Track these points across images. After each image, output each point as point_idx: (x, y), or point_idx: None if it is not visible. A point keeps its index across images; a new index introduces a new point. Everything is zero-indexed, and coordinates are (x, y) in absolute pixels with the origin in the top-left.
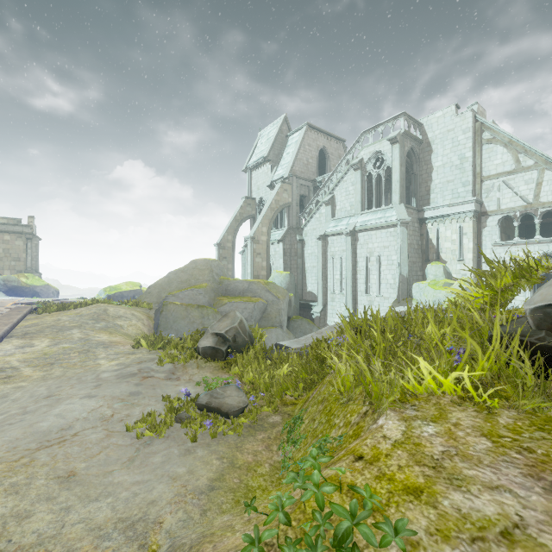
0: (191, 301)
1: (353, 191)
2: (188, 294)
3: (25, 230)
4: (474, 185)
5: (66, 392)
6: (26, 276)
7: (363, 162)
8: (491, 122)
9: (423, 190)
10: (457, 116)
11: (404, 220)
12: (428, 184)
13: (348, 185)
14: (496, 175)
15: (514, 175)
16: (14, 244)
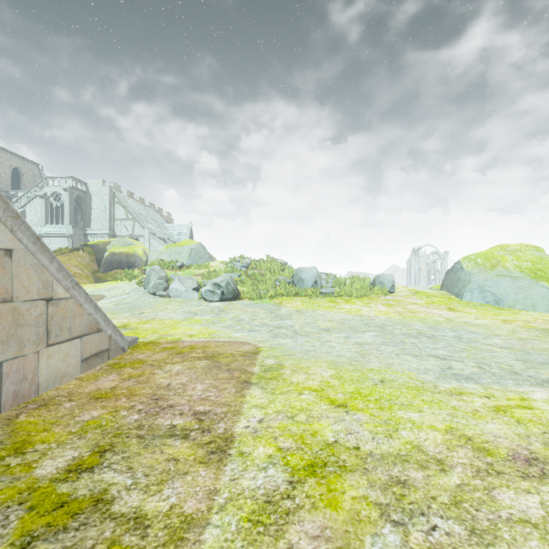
0: None
1: (40, 210)
2: None
3: None
4: (111, 222)
5: None
6: None
7: (47, 195)
8: (126, 190)
9: (87, 218)
10: (103, 186)
11: (70, 235)
12: (90, 216)
13: (36, 206)
14: (120, 219)
15: (126, 221)
16: None
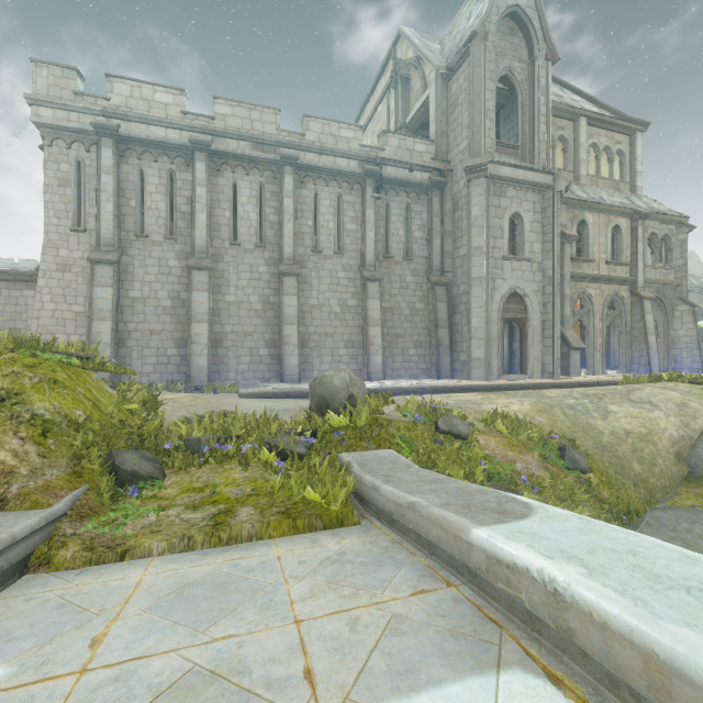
0: None
1: None
2: None
3: None
4: None
5: (299, 403)
6: None
7: None
8: None
9: None
10: None
11: None
12: None
13: None
14: None
15: None
16: None
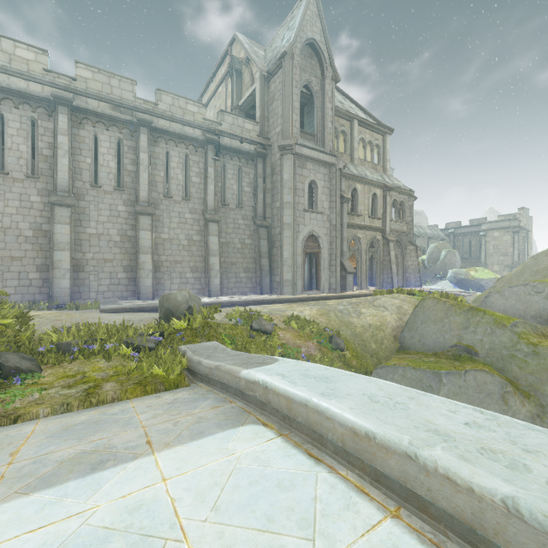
0: (519, 304)
1: None
2: (517, 291)
3: (511, 224)
4: None
5: (152, 315)
6: (476, 269)
7: None
8: None
9: None
10: None
11: None
12: None
13: None
14: None
15: None
16: (501, 240)
